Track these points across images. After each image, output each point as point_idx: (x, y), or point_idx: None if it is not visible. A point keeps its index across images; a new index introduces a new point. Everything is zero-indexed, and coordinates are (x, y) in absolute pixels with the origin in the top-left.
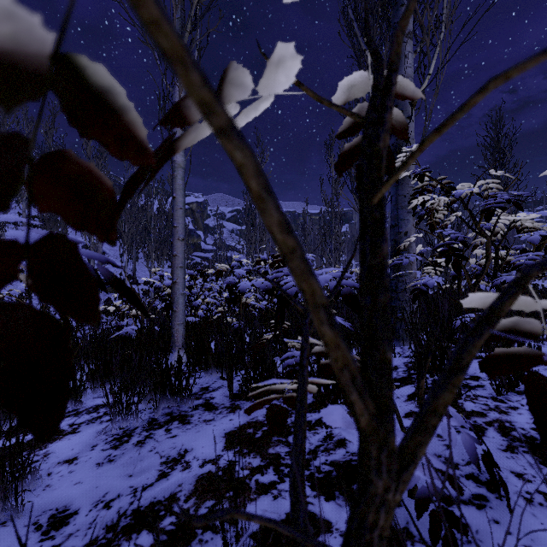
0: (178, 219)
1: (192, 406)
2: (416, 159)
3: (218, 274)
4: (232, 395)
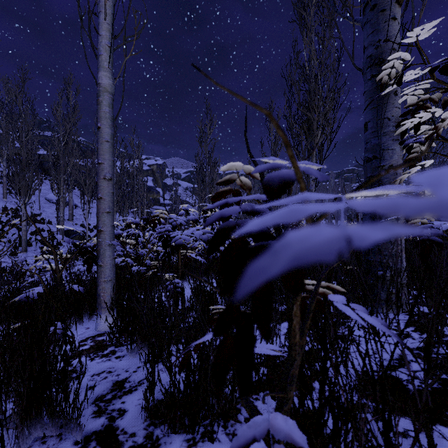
0: (103, 154)
1: (82, 438)
2: (421, 55)
3: (154, 221)
4: (151, 411)
